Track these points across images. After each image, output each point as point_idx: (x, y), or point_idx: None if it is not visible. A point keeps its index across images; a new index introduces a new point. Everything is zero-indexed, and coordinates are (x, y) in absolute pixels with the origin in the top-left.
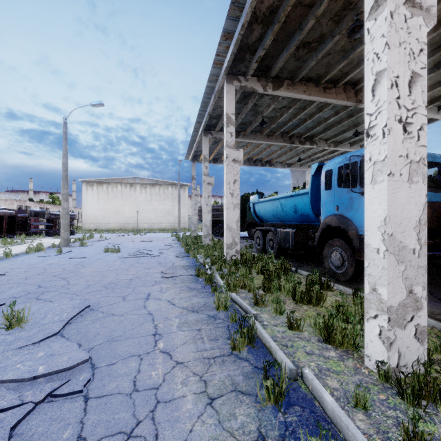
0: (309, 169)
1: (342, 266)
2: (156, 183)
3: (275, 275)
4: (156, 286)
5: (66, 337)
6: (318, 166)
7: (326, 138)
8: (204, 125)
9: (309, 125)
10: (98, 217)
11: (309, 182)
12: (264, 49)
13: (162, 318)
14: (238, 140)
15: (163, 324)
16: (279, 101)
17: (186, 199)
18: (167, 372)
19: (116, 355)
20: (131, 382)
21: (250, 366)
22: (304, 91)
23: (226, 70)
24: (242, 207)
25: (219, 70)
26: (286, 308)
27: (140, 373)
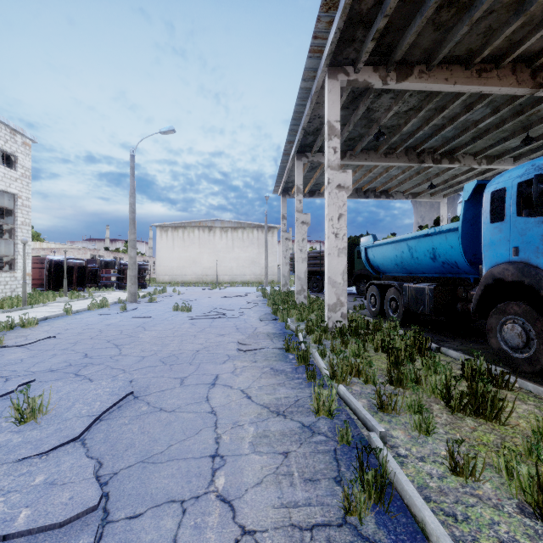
0: (444, 199)
1: (526, 347)
2: (238, 226)
3: (405, 356)
4: (229, 363)
5: (86, 447)
6: (477, 185)
7: (474, 151)
8: (298, 145)
9: (449, 134)
10: (173, 267)
11: (444, 217)
12: (386, 16)
13: (229, 423)
14: (343, 162)
15: (229, 436)
16: (404, 101)
17: (275, 245)
18: None
19: (147, 495)
20: None
21: None
22: (445, 79)
23: (327, 59)
24: (348, 254)
25: (317, 61)
26: (436, 421)
27: None
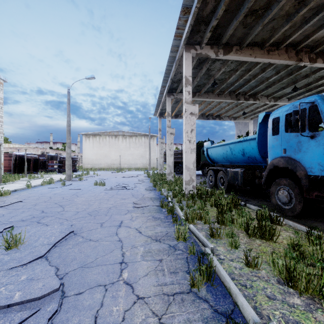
0: (251, 121)
1: (290, 202)
2: (133, 135)
3: (227, 209)
4: (128, 214)
5: (49, 261)
6: (265, 115)
7: (267, 94)
8: (168, 88)
9: (253, 84)
10: (93, 159)
11: (251, 131)
12: (217, 19)
13: (129, 246)
14: (194, 99)
15: (130, 252)
16: (228, 65)
17: (155, 146)
18: (128, 309)
19: (85, 283)
20: (92, 317)
21: (210, 309)
22: (250, 55)
23: (185, 41)
24: (197, 152)
25: (179, 42)
26: (240, 241)
27: (102, 307)
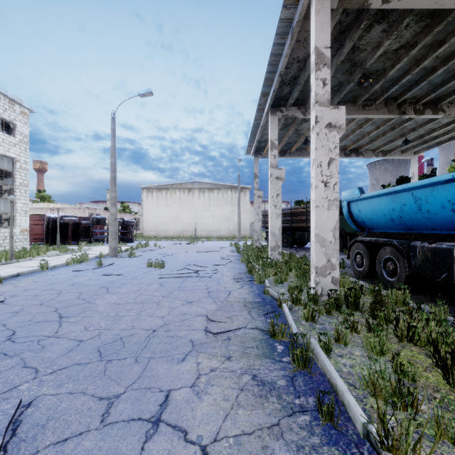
0: (415, 156)
1: None
2: (214, 187)
3: None
4: (190, 362)
5: None
6: None
7: None
8: (273, 97)
9: (437, 80)
10: (158, 224)
11: (415, 174)
12: None
13: None
14: None
15: None
16: (397, 34)
17: (247, 203)
18: None
19: None
20: None
21: None
22: None
23: None
24: None
25: None
26: None
27: None
